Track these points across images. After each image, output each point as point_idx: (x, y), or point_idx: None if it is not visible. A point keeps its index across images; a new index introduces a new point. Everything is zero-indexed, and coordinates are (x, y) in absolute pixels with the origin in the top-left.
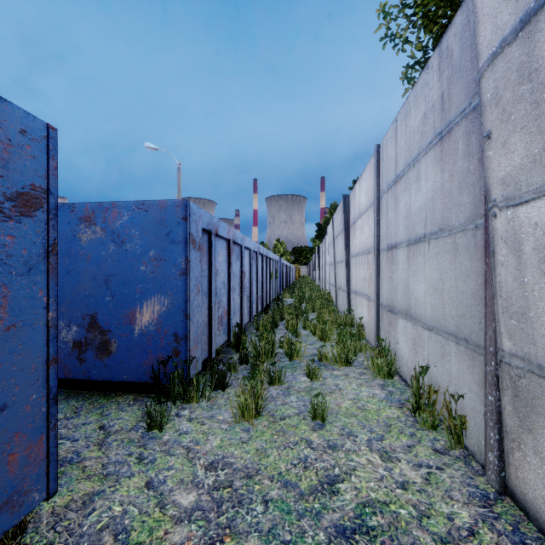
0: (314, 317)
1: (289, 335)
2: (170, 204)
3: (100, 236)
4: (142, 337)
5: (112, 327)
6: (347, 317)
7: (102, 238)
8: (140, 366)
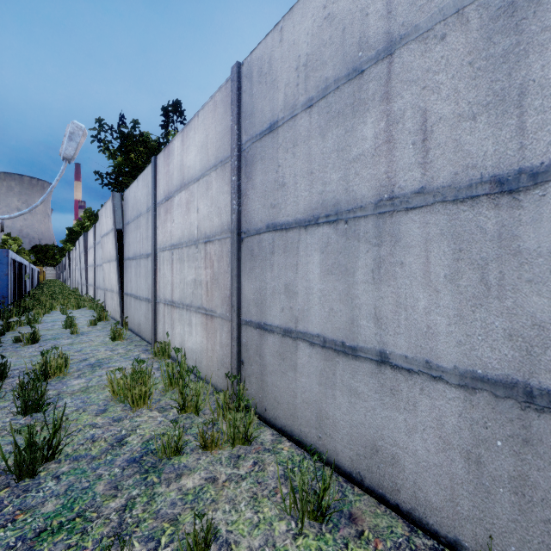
0: None
1: None
2: (1, 250)
3: None
4: None
5: None
6: (85, 298)
7: None
8: None
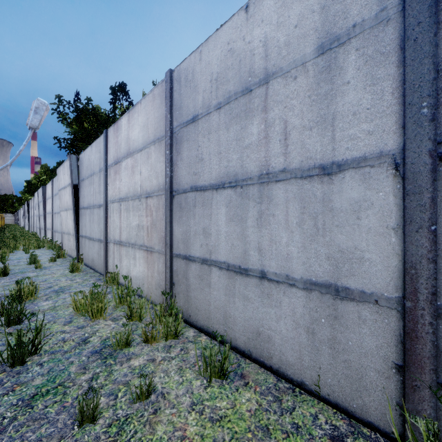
0: None
1: None
2: None
3: None
4: None
5: None
6: (44, 240)
7: None
8: None
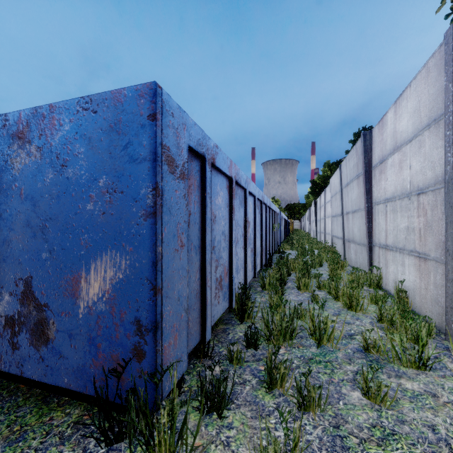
0: (323, 272)
1: (302, 296)
2: (129, 95)
3: (35, 159)
4: (89, 320)
5: (50, 300)
6: (370, 276)
7: (38, 162)
8: (86, 367)
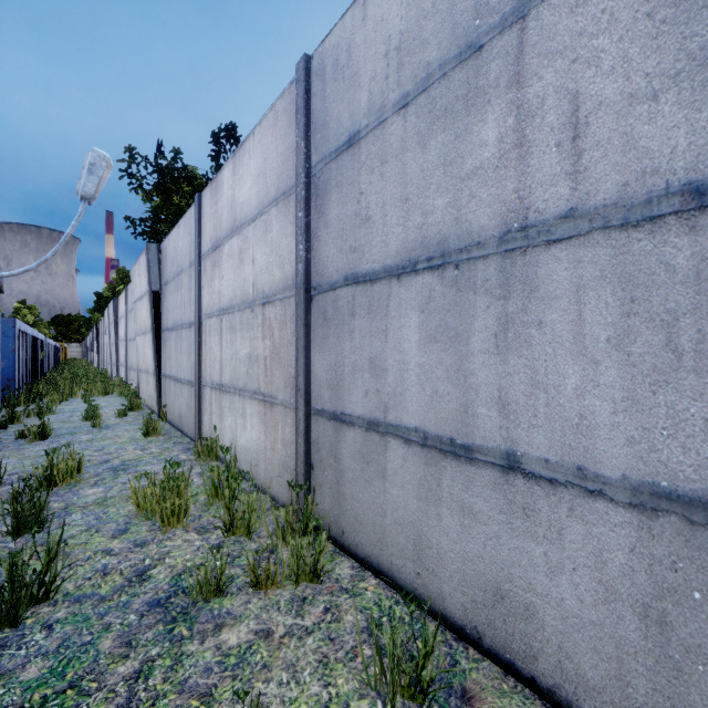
0: None
1: None
2: (5, 320)
3: None
4: None
5: None
6: (115, 382)
7: None
8: None
